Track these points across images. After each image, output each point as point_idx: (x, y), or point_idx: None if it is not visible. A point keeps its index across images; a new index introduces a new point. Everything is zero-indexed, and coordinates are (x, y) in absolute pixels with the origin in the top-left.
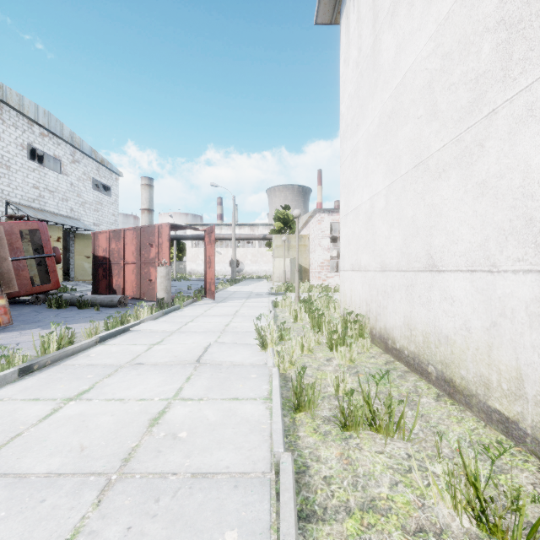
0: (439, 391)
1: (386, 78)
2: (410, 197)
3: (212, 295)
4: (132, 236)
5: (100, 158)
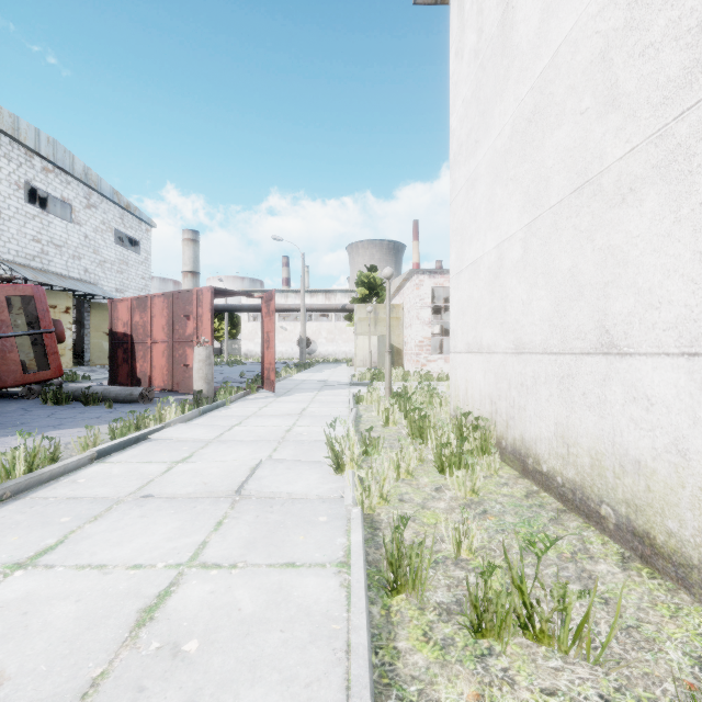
0: (622, 550)
1: (523, 64)
2: (567, 238)
3: (271, 386)
4: (163, 305)
5: (125, 202)
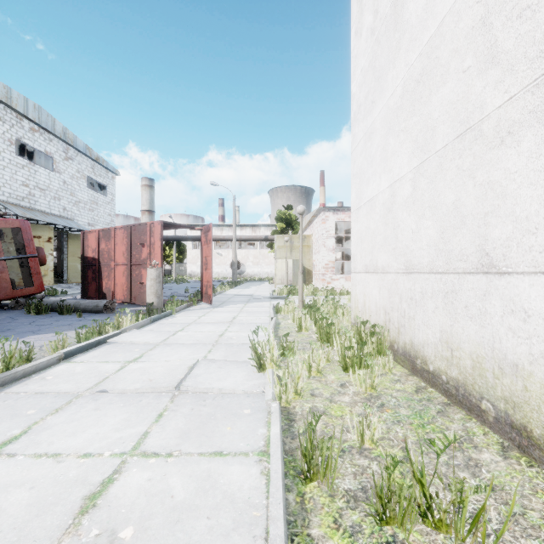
0: (501, 440)
1: (412, 35)
2: (451, 176)
3: (208, 299)
4: (123, 235)
5: (95, 155)
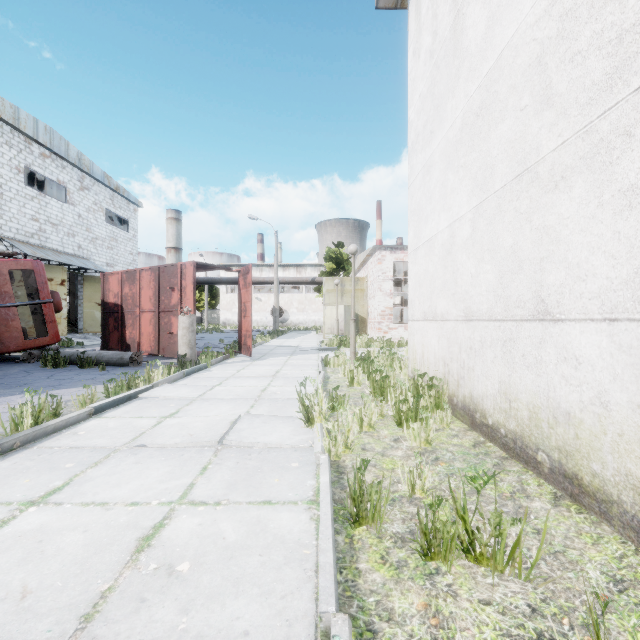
0: (555, 490)
1: (472, 64)
2: (509, 219)
3: (247, 351)
4: (150, 278)
5: (115, 184)
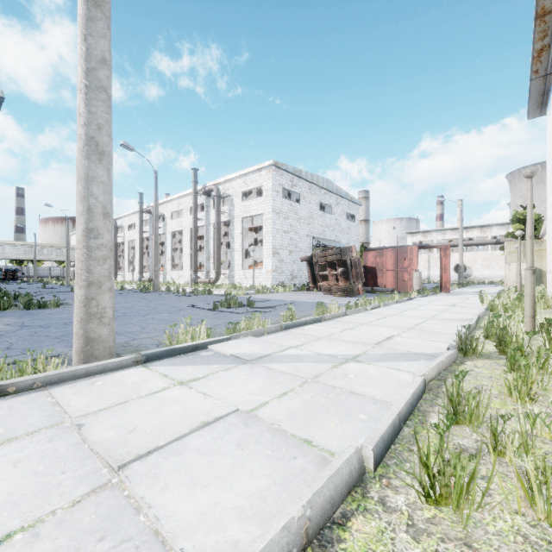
0: None
1: None
2: None
3: (447, 291)
4: (391, 254)
5: (350, 197)
